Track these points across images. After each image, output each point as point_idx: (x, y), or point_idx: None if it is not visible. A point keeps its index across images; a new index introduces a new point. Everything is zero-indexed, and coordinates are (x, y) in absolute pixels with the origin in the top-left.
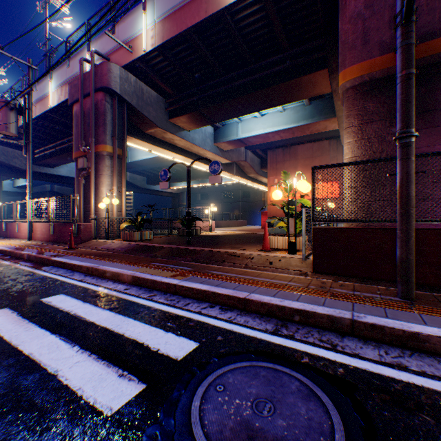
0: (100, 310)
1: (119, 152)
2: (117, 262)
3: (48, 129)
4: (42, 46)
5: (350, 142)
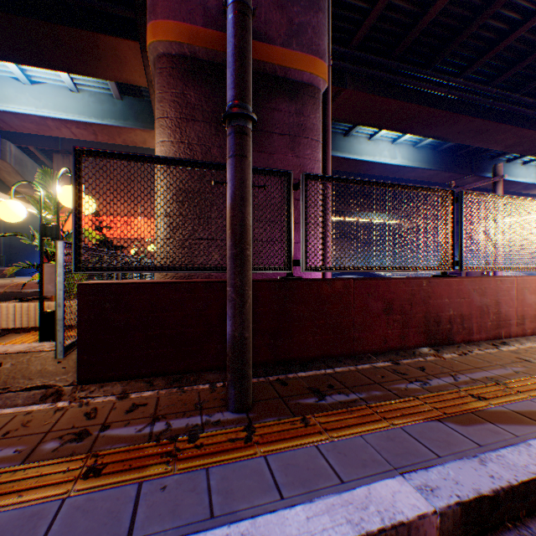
0: None
1: None
2: None
3: None
4: None
5: (166, 143)
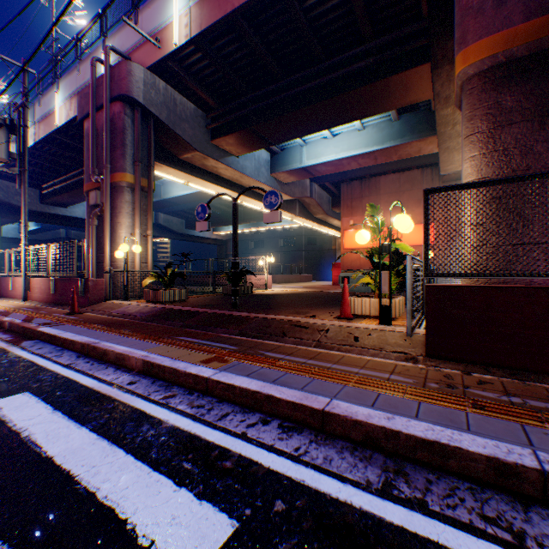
0: (74, 428)
1: (143, 183)
2: (128, 336)
3: (57, 156)
4: (48, 48)
5: (475, 157)
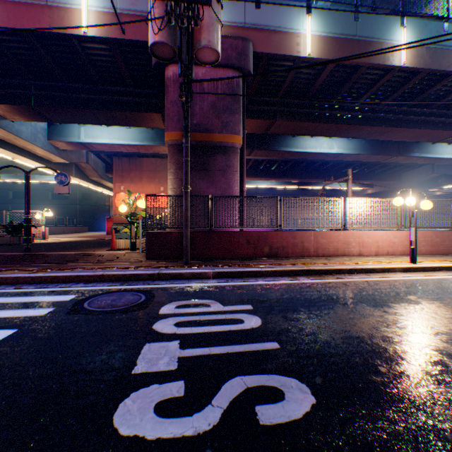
0: None
1: None
2: None
3: None
4: None
5: (172, 179)
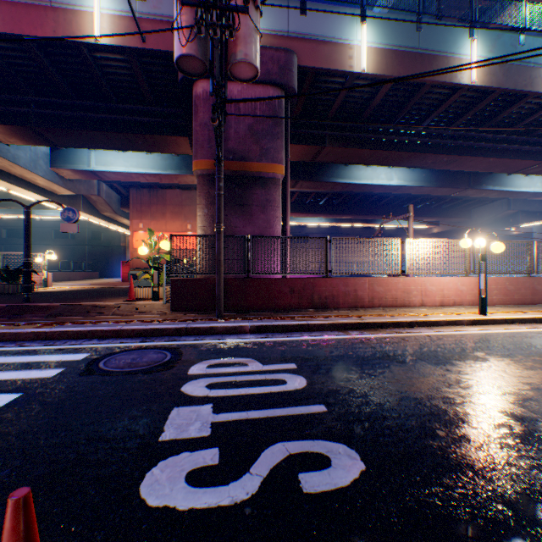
0: None
1: None
2: None
3: None
4: None
5: (201, 215)
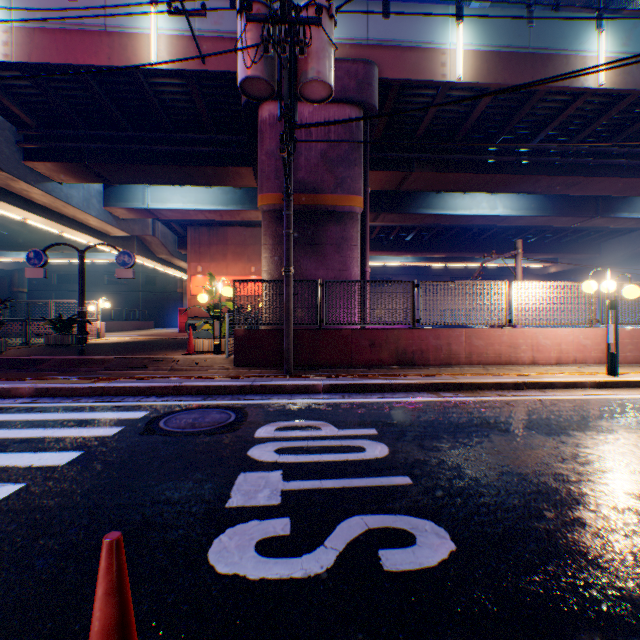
0: (26, 414)
1: None
2: None
3: None
4: None
5: (267, 257)
